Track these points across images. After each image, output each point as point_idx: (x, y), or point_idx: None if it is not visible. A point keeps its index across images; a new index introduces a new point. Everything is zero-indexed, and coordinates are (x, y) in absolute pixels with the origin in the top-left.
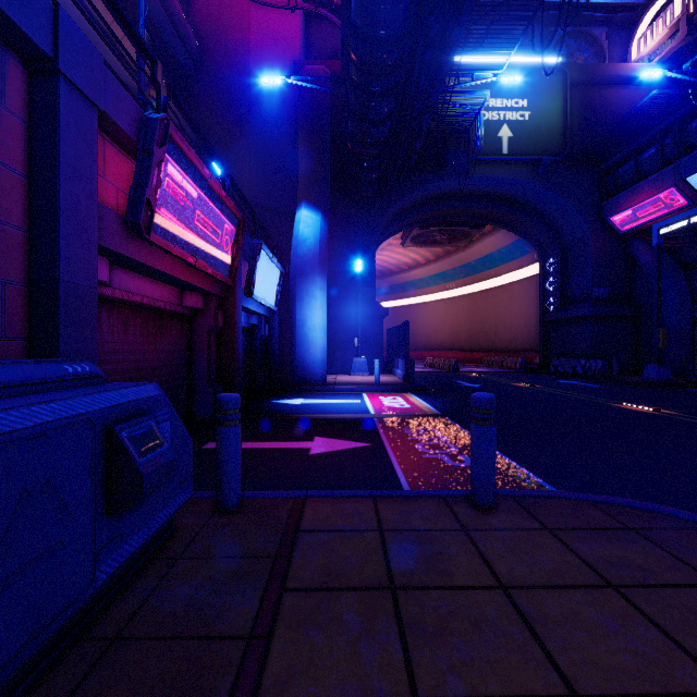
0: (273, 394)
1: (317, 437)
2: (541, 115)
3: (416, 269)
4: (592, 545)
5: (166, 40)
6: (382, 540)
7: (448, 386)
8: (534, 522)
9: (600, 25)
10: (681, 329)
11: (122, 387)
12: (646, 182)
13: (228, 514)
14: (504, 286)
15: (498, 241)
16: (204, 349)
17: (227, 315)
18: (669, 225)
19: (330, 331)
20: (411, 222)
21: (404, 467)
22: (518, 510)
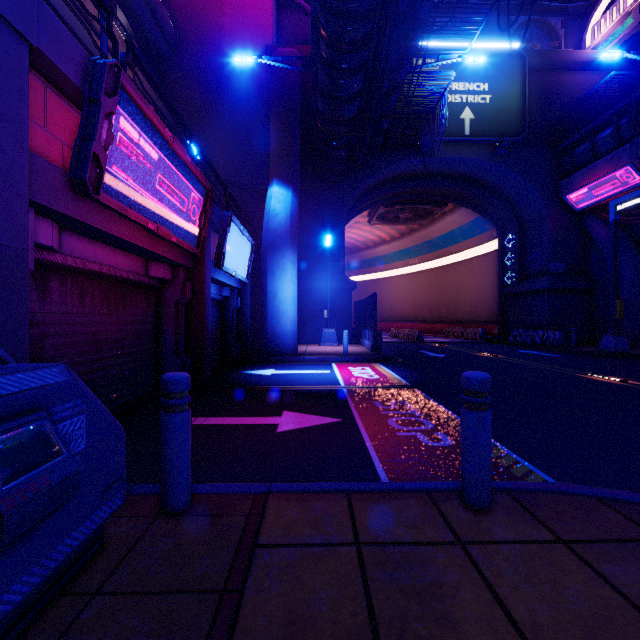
0: (245, 365)
1: (286, 411)
2: (501, 99)
3: (381, 246)
4: (626, 567)
5: (142, 23)
6: (360, 561)
7: (414, 356)
8: (542, 529)
9: (556, 15)
10: (635, 301)
11: None
12: (602, 161)
13: (173, 519)
14: (464, 262)
15: (459, 219)
16: (171, 320)
17: (195, 286)
18: (626, 202)
19: (301, 303)
20: (377, 201)
21: (378, 448)
22: (519, 511)
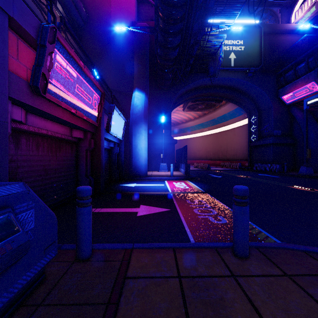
0: (121, 181)
1: (141, 205)
2: (249, 48)
3: (189, 122)
4: None
5: (70, 10)
6: (181, 286)
7: (206, 177)
8: (276, 269)
9: (276, 6)
10: (316, 149)
11: None
12: (300, 79)
13: (82, 263)
14: (231, 130)
15: (228, 108)
16: (84, 159)
17: (96, 141)
18: (312, 99)
19: (149, 150)
20: (187, 99)
21: (189, 224)
22: (263, 258)
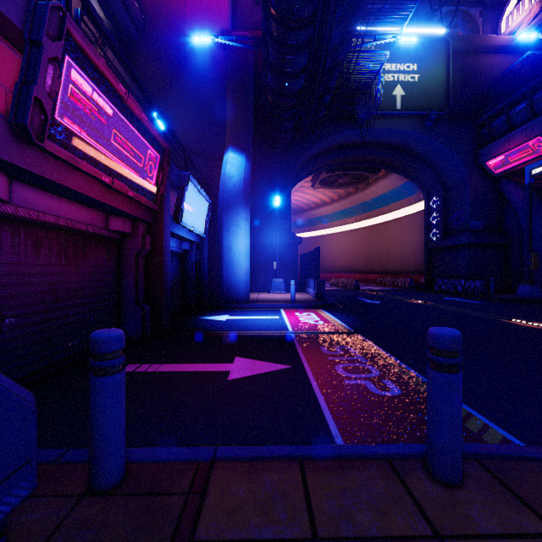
0: (203, 311)
1: (237, 357)
2: (428, 77)
3: (323, 207)
4: None
5: (113, 9)
6: None
7: (353, 302)
8: (530, 515)
9: (475, 6)
10: None
11: None
12: (517, 132)
13: (100, 499)
14: (395, 221)
15: (390, 183)
16: (132, 271)
17: (155, 239)
18: (540, 166)
19: (253, 256)
20: (319, 167)
21: (328, 398)
22: (496, 486)
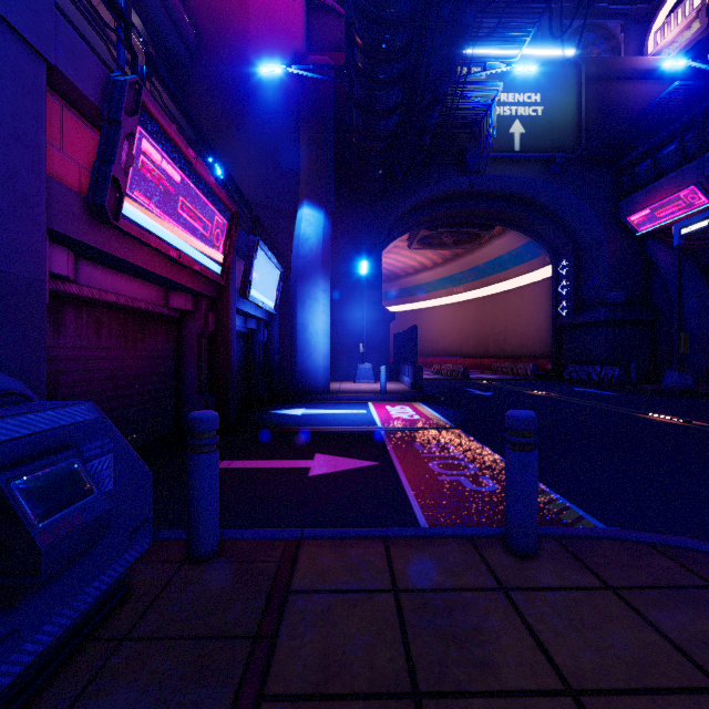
0: (273, 404)
1: (318, 454)
2: (555, 111)
3: (423, 273)
4: (675, 614)
5: (160, 29)
6: (398, 607)
7: (458, 394)
8: (589, 576)
9: (615, 18)
10: (701, 334)
11: (29, 410)
12: (665, 180)
13: (201, 565)
14: (514, 290)
15: (508, 243)
16: (193, 355)
17: (219, 318)
18: (691, 225)
19: (334, 336)
20: (418, 223)
21: (418, 493)
22: (566, 557)
